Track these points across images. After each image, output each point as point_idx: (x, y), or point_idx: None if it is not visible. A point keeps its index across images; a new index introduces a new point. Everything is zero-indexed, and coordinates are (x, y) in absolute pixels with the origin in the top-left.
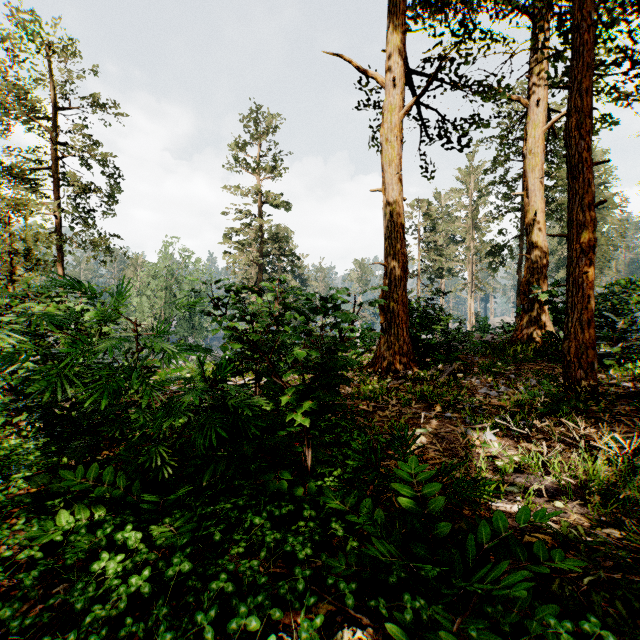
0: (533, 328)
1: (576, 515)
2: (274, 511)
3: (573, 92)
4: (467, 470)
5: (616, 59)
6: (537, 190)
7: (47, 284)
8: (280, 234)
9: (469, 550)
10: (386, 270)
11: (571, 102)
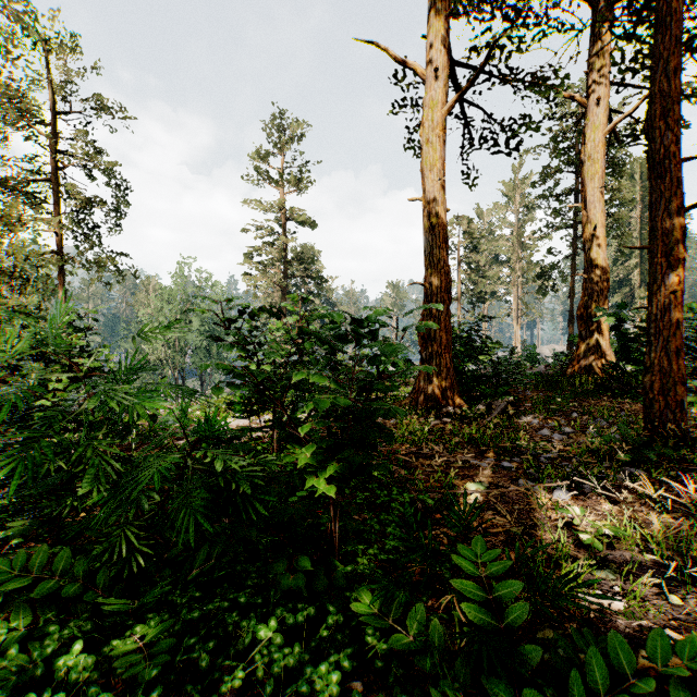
0: (592, 358)
1: None
2: (287, 617)
3: (657, 73)
4: (540, 543)
5: None
6: (596, 201)
7: None
8: (306, 254)
9: None
10: (426, 291)
11: (654, 86)
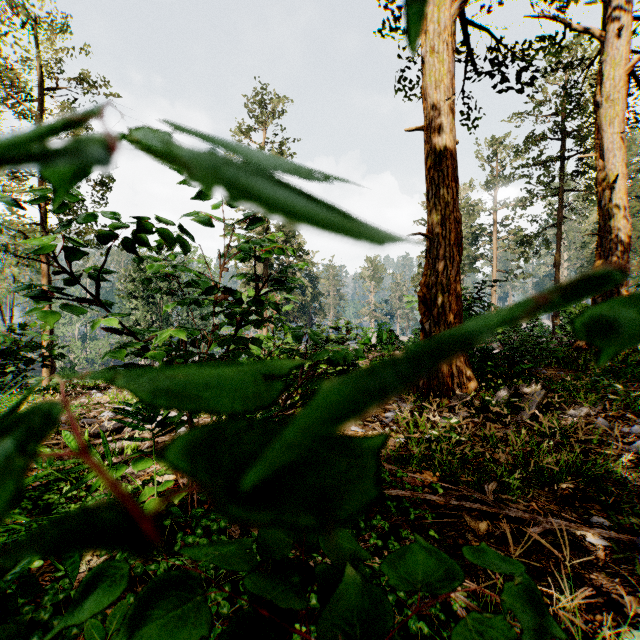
0: None
1: None
2: None
3: None
4: None
5: None
6: (615, 149)
7: None
8: (288, 229)
9: None
10: (430, 245)
11: None
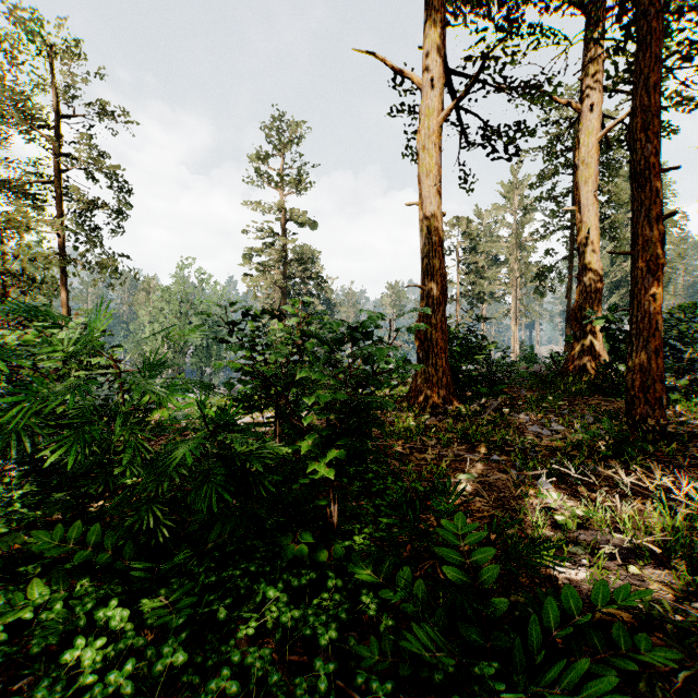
0: (586, 358)
1: (656, 584)
2: (292, 581)
3: (638, 89)
4: (521, 525)
5: (684, 54)
6: (590, 205)
7: (8, 305)
8: (306, 255)
9: (533, 636)
10: (423, 293)
11: (635, 100)
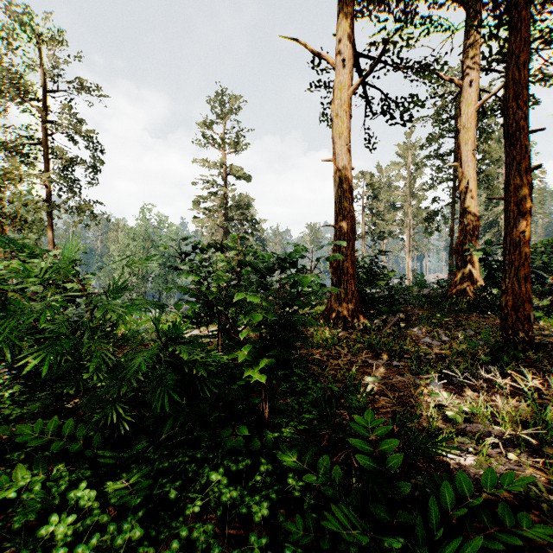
0: (466, 283)
1: (531, 468)
2: (231, 466)
3: (510, 66)
4: (417, 419)
5: (546, 39)
6: (469, 161)
7: None
8: (242, 202)
9: (432, 514)
10: (336, 231)
11: (508, 75)
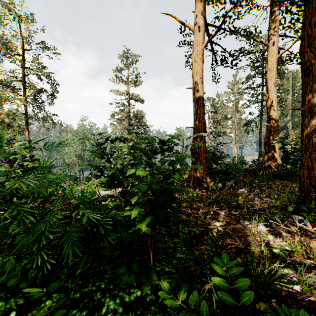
0: (271, 162)
1: None
2: (125, 297)
3: (305, 25)
4: (253, 253)
5: None
6: (273, 89)
7: None
8: (139, 115)
9: None
10: (194, 131)
11: (304, 31)
